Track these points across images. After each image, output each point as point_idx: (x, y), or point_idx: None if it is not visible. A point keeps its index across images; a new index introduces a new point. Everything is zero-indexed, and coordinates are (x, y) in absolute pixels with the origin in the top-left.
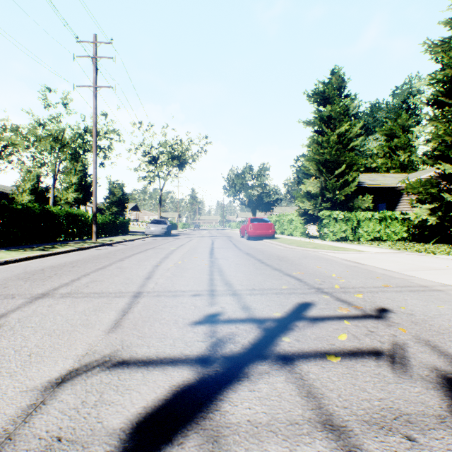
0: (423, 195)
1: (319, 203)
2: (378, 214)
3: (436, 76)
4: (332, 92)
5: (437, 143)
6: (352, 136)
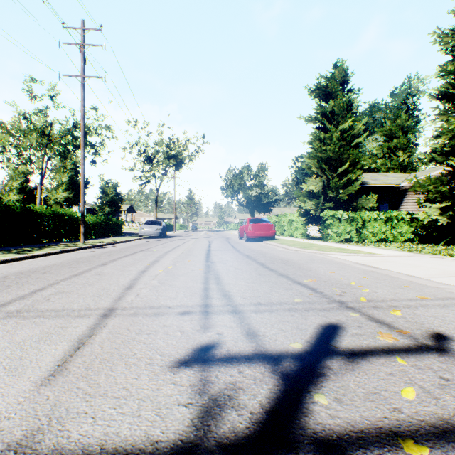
0: (432, 193)
1: (321, 202)
2: (384, 214)
3: (447, 67)
4: (335, 87)
5: (447, 139)
6: (356, 133)
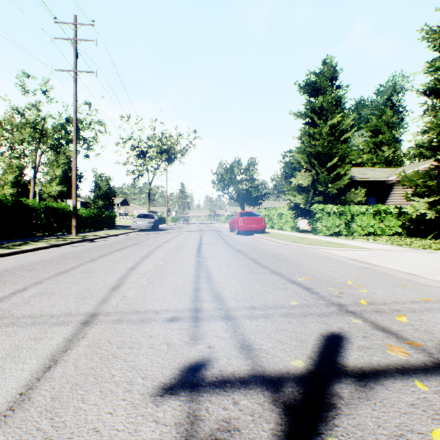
0: (420, 188)
1: (311, 196)
2: (373, 208)
3: (435, 63)
4: (324, 83)
5: (435, 134)
6: (344, 128)
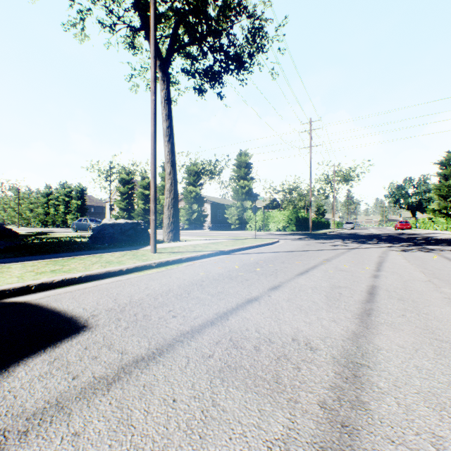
0: None
1: (437, 214)
2: None
3: None
4: (445, 163)
5: None
6: None
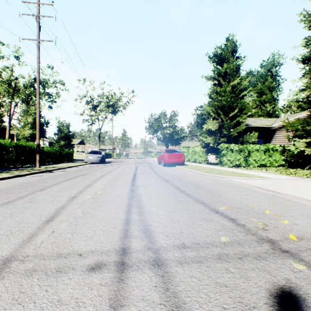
0: (300, 131)
1: (218, 138)
2: (264, 146)
3: None
4: (227, 54)
5: (310, 92)
6: (242, 88)
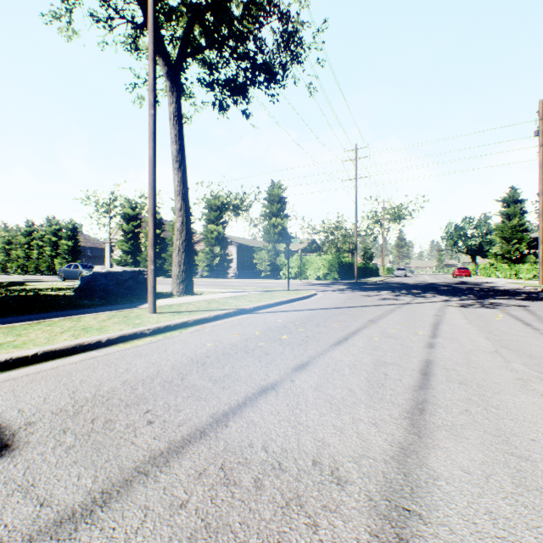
0: None
1: (500, 259)
2: (531, 265)
3: None
4: (509, 200)
5: None
6: (524, 222)
